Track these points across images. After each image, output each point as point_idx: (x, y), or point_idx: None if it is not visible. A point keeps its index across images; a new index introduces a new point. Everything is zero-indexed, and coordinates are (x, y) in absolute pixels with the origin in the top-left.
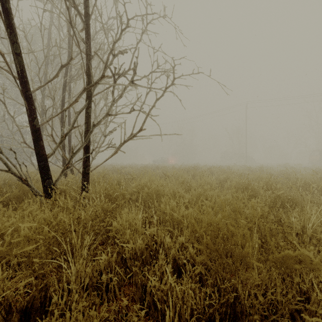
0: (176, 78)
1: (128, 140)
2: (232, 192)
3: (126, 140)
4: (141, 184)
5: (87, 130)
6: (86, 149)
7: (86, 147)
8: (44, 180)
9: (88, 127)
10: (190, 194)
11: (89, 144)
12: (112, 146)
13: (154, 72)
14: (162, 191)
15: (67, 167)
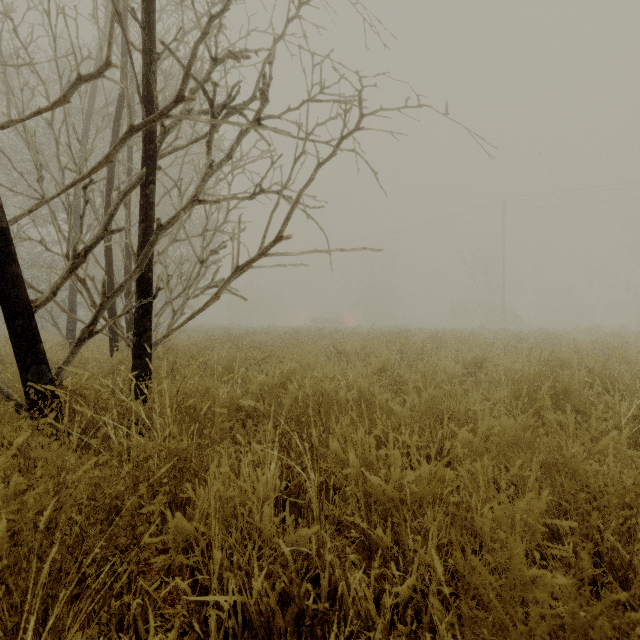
0: (367, 114)
1: (245, 265)
2: (510, 396)
3: (242, 265)
4: (280, 376)
5: (144, 239)
6: (142, 288)
7: (143, 282)
8: (24, 366)
9: (147, 231)
10: (407, 404)
11: (151, 276)
12: (217, 284)
13: (312, 100)
14: (332, 395)
15: (89, 333)
